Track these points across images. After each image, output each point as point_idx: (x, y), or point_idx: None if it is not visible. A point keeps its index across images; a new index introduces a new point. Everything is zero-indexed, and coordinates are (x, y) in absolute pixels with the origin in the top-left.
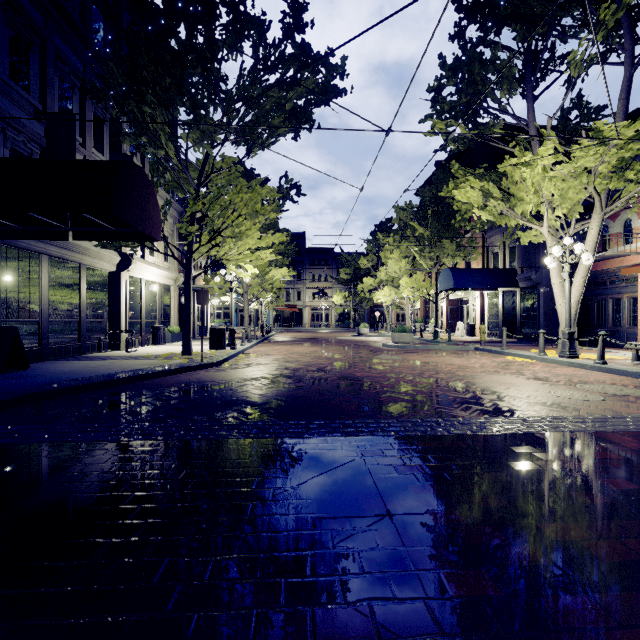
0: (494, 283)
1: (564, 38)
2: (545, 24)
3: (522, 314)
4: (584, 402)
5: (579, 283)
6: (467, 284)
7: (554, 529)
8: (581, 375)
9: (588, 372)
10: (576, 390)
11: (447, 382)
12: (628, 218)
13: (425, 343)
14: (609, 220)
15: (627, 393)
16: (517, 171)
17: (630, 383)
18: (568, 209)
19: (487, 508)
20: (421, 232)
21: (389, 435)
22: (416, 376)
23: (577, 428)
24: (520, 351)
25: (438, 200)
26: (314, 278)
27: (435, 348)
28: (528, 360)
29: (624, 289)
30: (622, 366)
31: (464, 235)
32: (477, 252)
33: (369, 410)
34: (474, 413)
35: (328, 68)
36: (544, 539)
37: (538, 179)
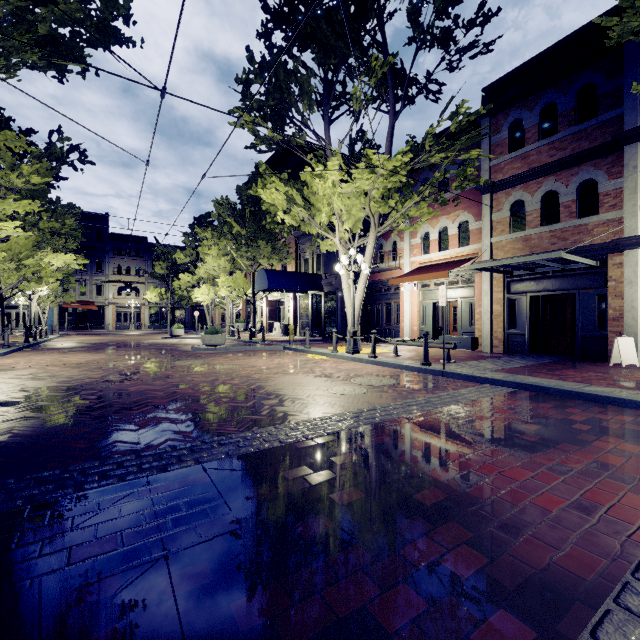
0: (304, 286)
1: (352, 77)
2: (337, 57)
3: (326, 315)
4: (351, 397)
5: (361, 289)
6: (281, 286)
7: (251, 606)
8: (358, 369)
9: (364, 365)
10: (349, 385)
11: (237, 388)
12: (395, 240)
13: (239, 344)
14: (384, 240)
15: (384, 383)
16: (315, 183)
17: (389, 373)
18: (353, 224)
19: (175, 598)
20: (238, 230)
21: (106, 485)
22: (207, 384)
23: (335, 428)
24: (320, 349)
25: (255, 201)
26: (121, 270)
27: (247, 349)
28: (324, 357)
29: (393, 296)
30: (386, 358)
31: (280, 239)
32: (291, 256)
33: (107, 444)
34: (245, 426)
35: (105, 1)
36: (228, 637)
37: (329, 192)
